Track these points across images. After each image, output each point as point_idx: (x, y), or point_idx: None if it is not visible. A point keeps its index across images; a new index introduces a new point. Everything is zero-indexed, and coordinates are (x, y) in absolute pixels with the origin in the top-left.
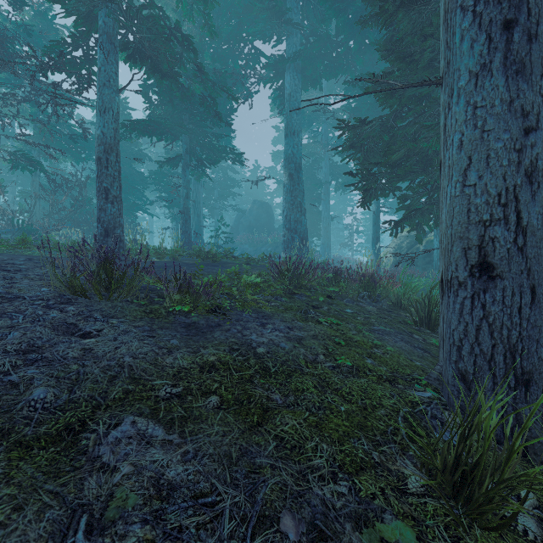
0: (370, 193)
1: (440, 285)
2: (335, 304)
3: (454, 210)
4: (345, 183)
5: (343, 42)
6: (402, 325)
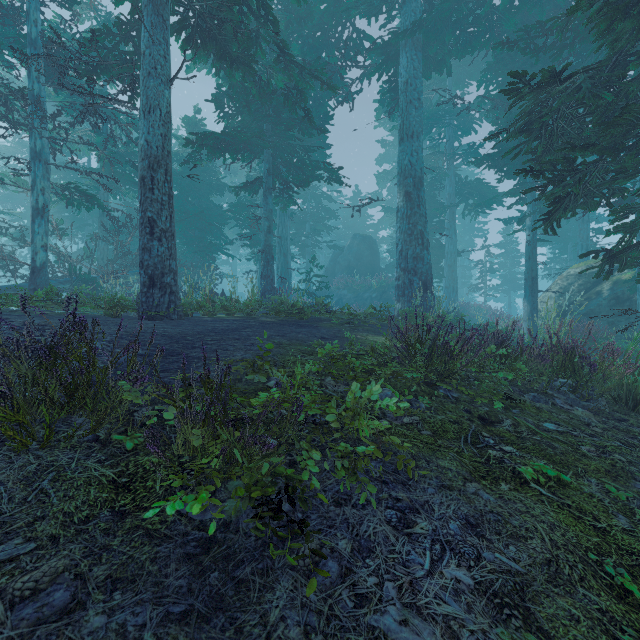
0: (565, 202)
1: None
2: (516, 407)
3: None
4: (480, 204)
5: None
6: None
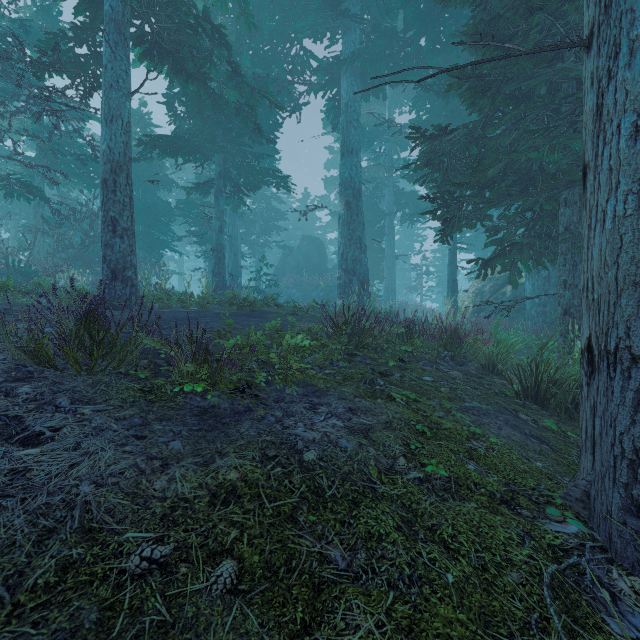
0: (452, 223)
1: (585, 355)
2: (409, 368)
3: (622, 239)
4: (414, 214)
5: (412, 40)
6: (501, 399)
